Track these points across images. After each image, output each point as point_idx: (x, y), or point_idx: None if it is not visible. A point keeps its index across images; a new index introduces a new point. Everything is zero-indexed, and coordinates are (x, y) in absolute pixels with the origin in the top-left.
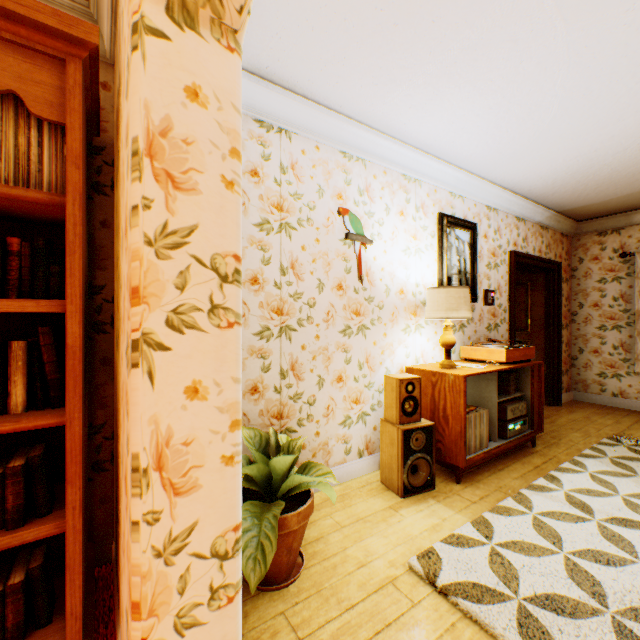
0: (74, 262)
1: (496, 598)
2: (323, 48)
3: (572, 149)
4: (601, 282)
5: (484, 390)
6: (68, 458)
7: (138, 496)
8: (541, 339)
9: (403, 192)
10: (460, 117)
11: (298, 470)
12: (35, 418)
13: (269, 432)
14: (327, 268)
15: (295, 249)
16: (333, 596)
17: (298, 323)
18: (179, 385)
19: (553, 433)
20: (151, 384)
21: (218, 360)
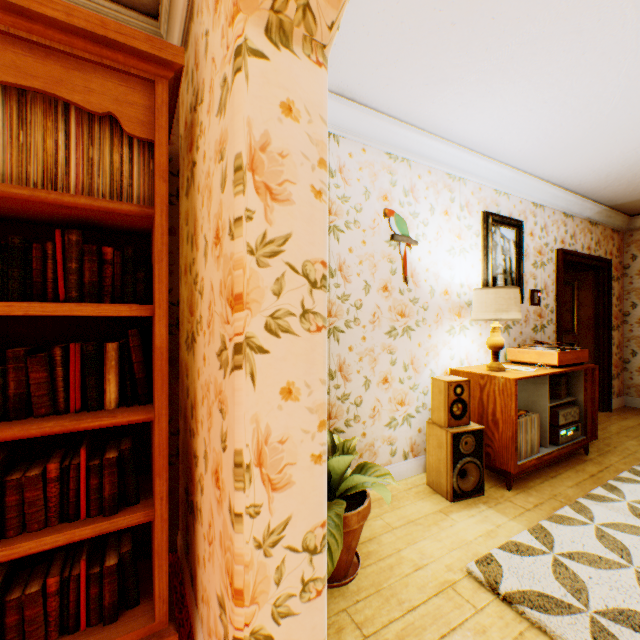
0: (161, 269)
1: (565, 610)
2: (376, 52)
3: (631, 140)
4: None
5: (533, 394)
6: (156, 452)
7: (241, 490)
8: (589, 341)
9: (447, 191)
10: (511, 113)
11: (354, 470)
12: (128, 414)
13: None
14: (373, 270)
15: (342, 251)
16: (393, 597)
17: (345, 325)
18: (275, 386)
19: (606, 440)
20: (252, 385)
21: (308, 362)
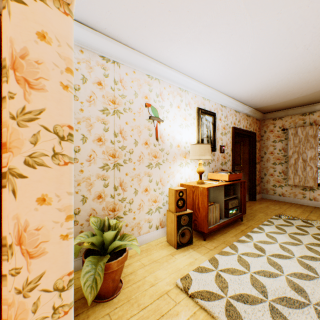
0: None
1: (216, 297)
2: (134, 20)
3: (258, 79)
4: (274, 142)
5: (218, 194)
6: None
7: (6, 260)
8: (247, 169)
9: (179, 96)
10: (205, 60)
11: (119, 238)
12: None
13: (105, 219)
14: (139, 134)
15: (122, 124)
16: (136, 303)
17: (124, 162)
18: (33, 197)
19: (251, 214)
20: (14, 197)
21: (58, 183)
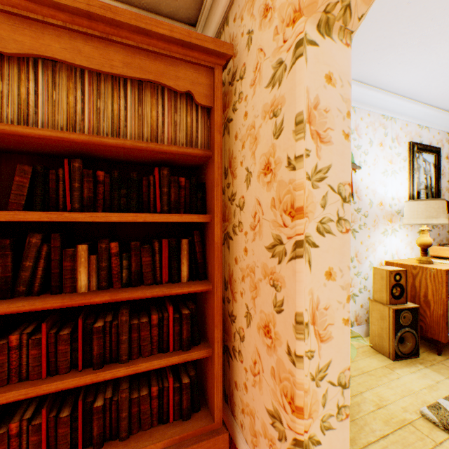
0: (217, 191)
1: None
2: None
3: None
4: None
5: None
6: (215, 311)
7: (301, 340)
8: None
9: (382, 128)
10: (442, 65)
11: None
12: (197, 285)
13: None
14: None
15: None
16: (366, 426)
17: None
18: (322, 270)
19: None
20: (309, 269)
21: (340, 254)
